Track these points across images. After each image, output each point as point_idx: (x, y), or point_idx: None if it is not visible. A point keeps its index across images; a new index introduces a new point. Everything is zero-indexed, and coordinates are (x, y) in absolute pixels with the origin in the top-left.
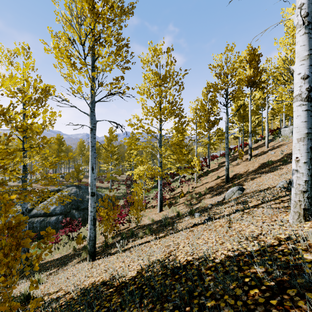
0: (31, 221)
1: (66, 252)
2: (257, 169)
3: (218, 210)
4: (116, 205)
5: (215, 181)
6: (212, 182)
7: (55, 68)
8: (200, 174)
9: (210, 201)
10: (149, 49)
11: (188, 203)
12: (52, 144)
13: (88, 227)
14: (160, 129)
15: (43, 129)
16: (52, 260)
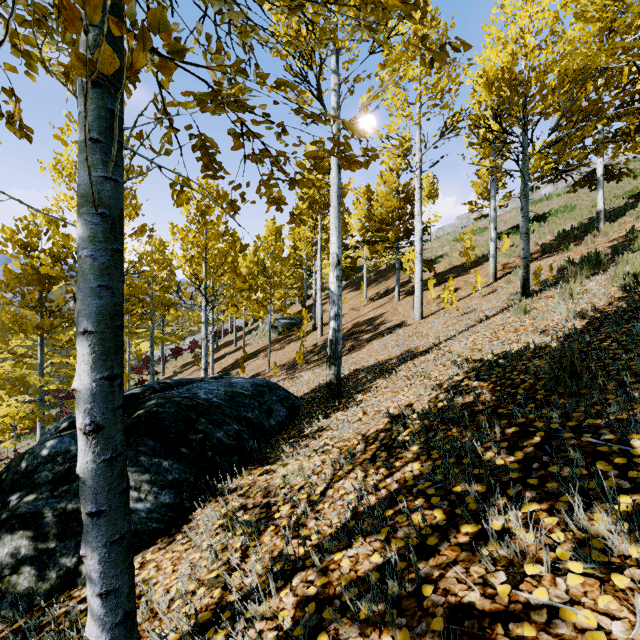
0: None
1: None
2: None
3: None
4: None
5: None
6: None
7: None
8: None
9: None
10: (17, 227)
11: None
12: None
13: None
14: (41, 344)
15: None
16: None
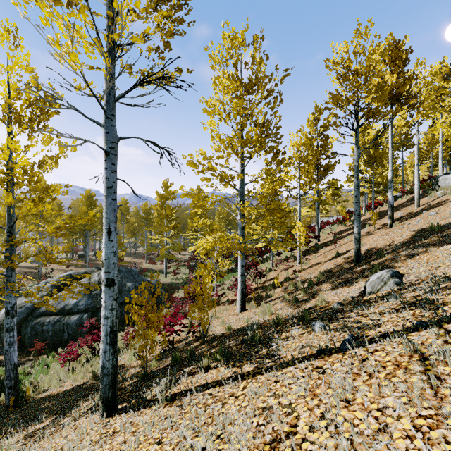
0: (40, 322)
1: (82, 378)
2: (411, 240)
3: (364, 319)
4: (172, 299)
5: (332, 260)
6: (327, 263)
7: (16, 7)
8: (304, 250)
9: (334, 295)
10: (224, 36)
11: (290, 297)
12: (79, 204)
13: (101, 349)
14: (241, 173)
15: (40, 168)
16: (57, 393)
